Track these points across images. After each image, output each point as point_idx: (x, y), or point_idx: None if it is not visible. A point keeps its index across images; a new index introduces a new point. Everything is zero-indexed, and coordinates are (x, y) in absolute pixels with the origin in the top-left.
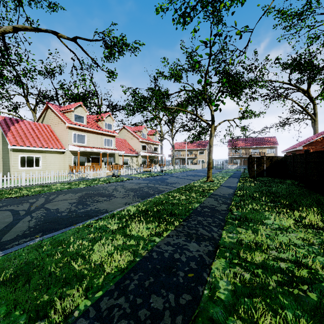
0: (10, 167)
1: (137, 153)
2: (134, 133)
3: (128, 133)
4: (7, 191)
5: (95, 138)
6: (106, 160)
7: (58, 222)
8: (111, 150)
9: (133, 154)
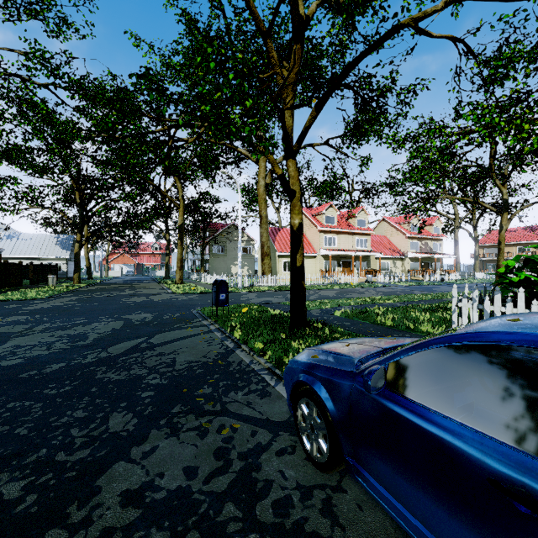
0: (277, 270)
1: (403, 254)
2: (399, 226)
3: (390, 227)
4: (286, 286)
5: (346, 239)
6: (358, 265)
7: (330, 298)
8: (364, 252)
9: (396, 255)
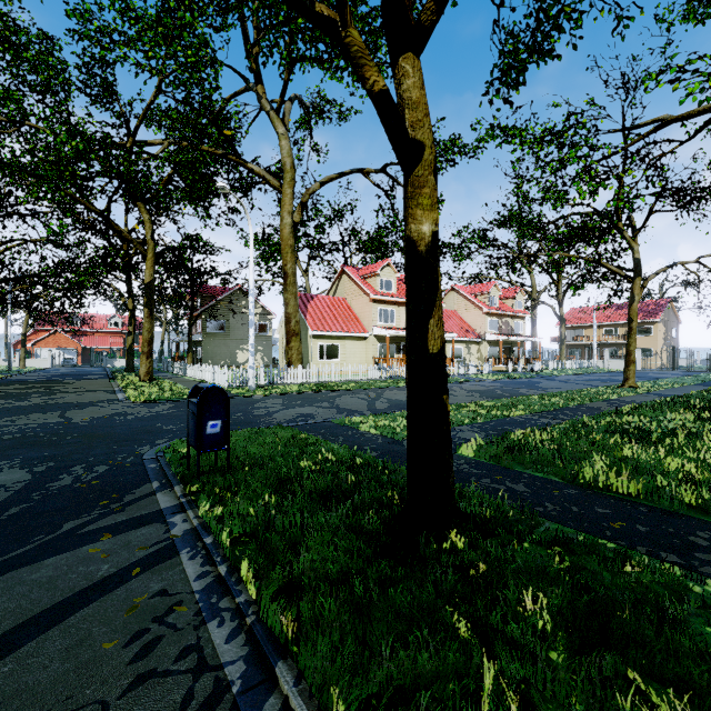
0: (309, 359)
1: (480, 336)
2: (474, 298)
3: (461, 299)
4: (328, 384)
5: None
6: None
7: None
8: None
9: (471, 338)
